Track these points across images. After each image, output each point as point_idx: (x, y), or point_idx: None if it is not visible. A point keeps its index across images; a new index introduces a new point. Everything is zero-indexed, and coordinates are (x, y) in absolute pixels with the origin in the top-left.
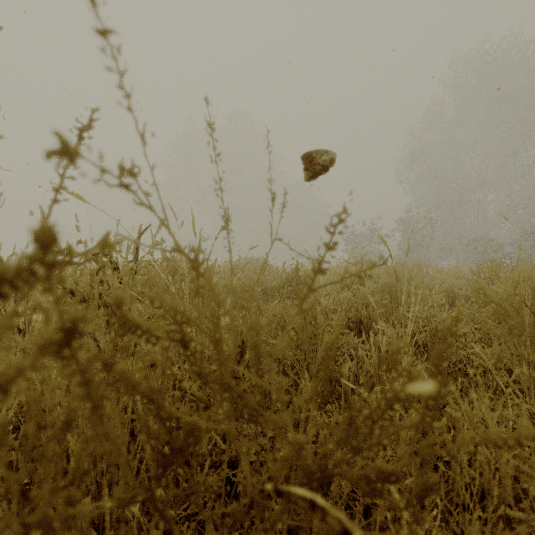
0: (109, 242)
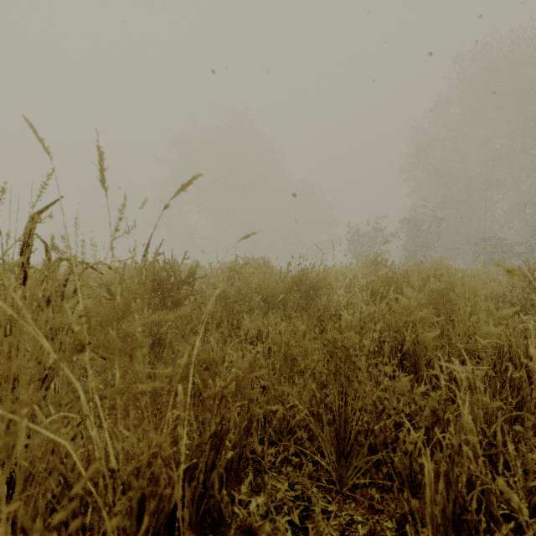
0: None
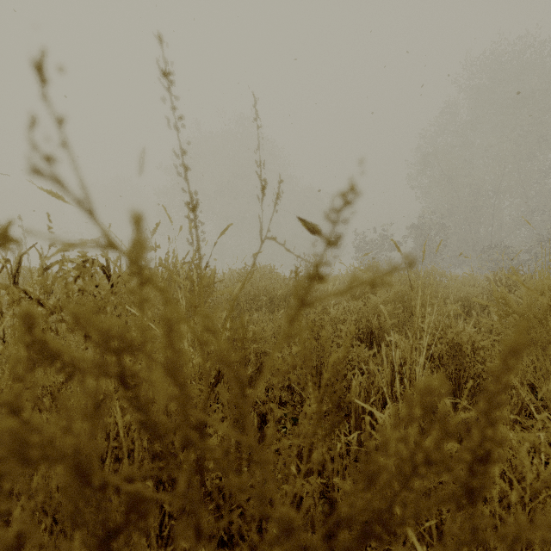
0: (12, 236)
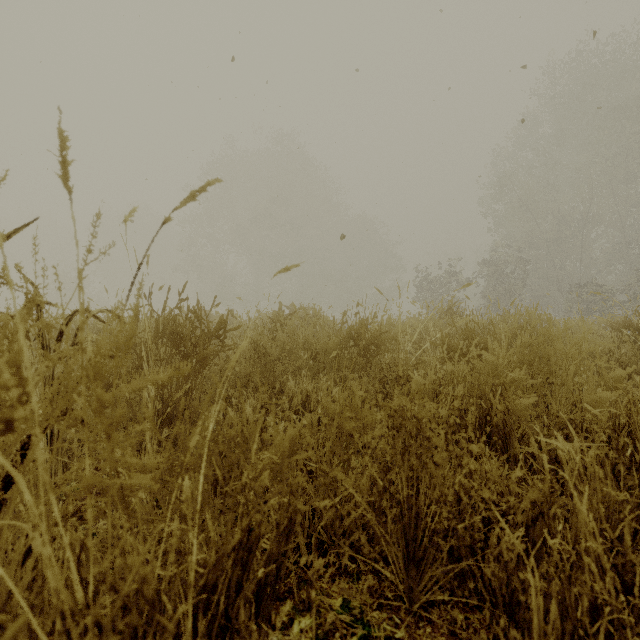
0: None
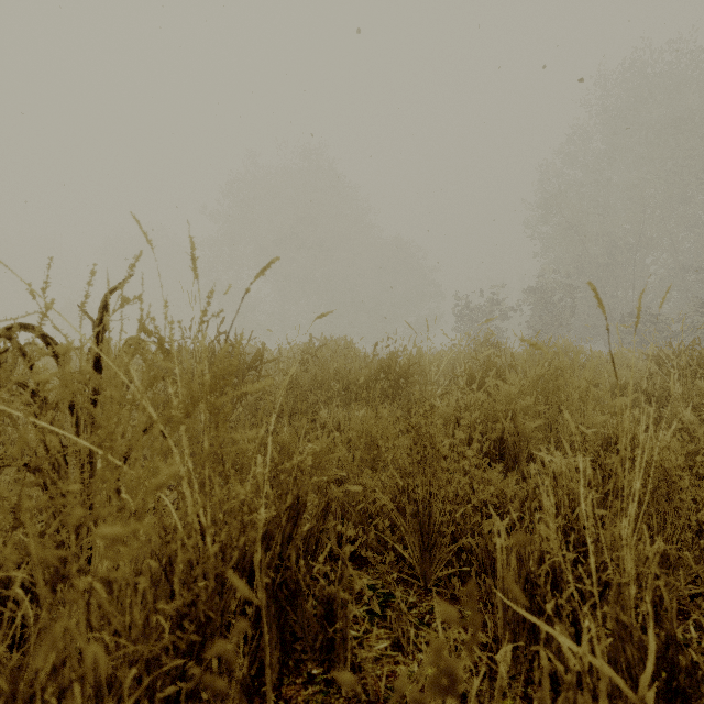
0: None
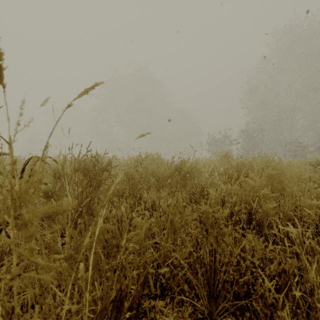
0: None
